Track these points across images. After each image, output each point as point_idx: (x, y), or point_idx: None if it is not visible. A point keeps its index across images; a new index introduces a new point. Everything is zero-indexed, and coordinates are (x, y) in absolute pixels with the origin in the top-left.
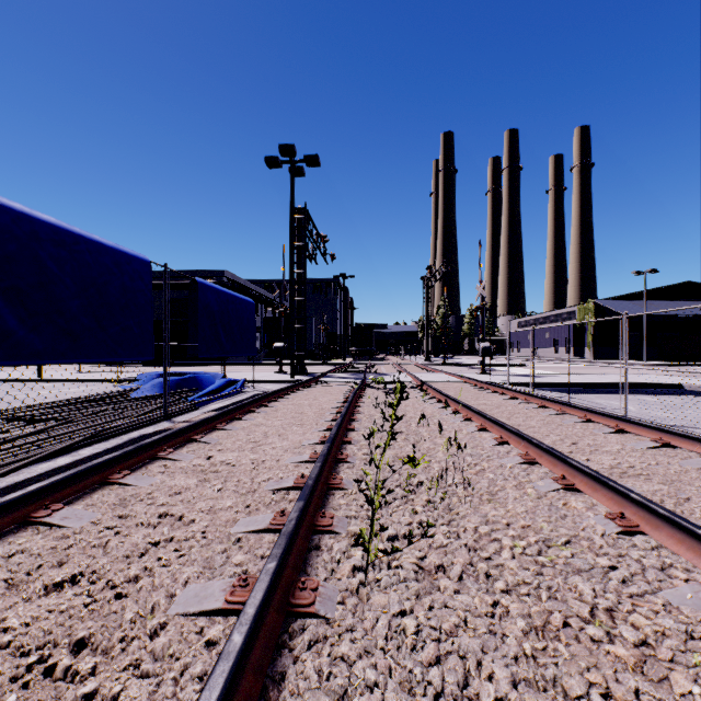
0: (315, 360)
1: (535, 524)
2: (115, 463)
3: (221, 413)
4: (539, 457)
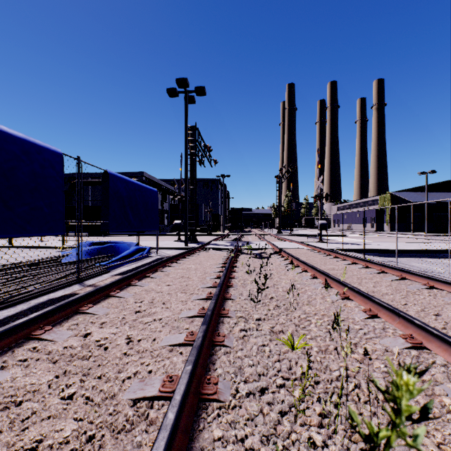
0: (204, 232)
1: None
2: None
3: (116, 281)
4: (426, 341)
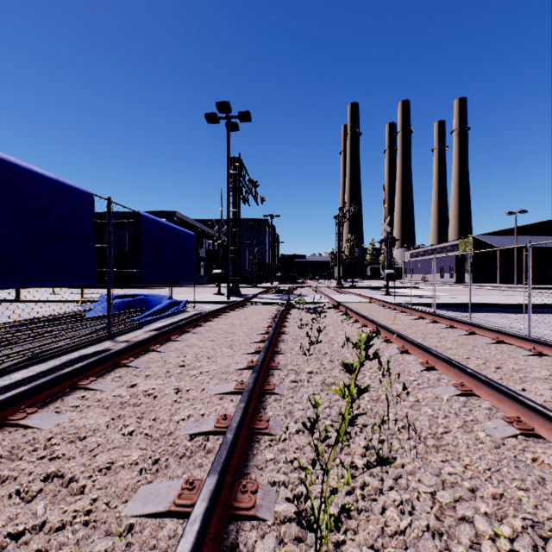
0: (249, 284)
1: (508, 492)
2: (22, 399)
3: (156, 335)
4: (476, 388)
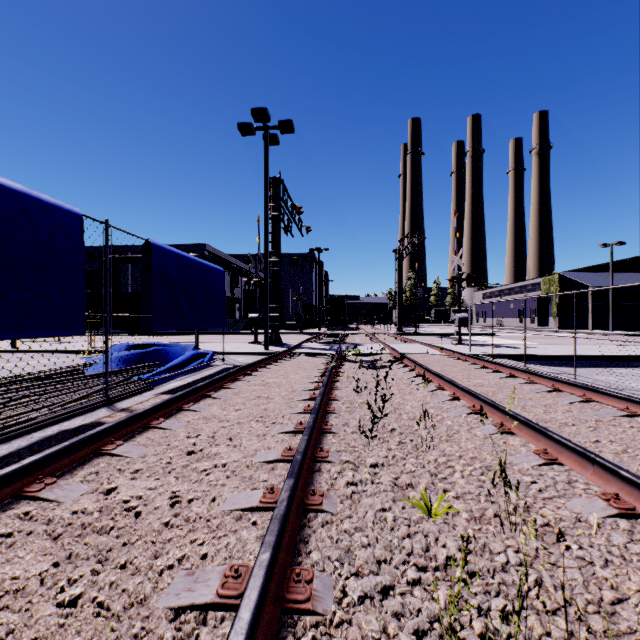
0: (292, 330)
1: None
2: None
3: (161, 404)
4: None
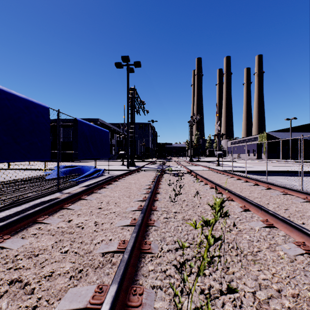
0: (140, 159)
1: (301, 292)
2: (1, 230)
3: (85, 189)
4: (275, 223)
